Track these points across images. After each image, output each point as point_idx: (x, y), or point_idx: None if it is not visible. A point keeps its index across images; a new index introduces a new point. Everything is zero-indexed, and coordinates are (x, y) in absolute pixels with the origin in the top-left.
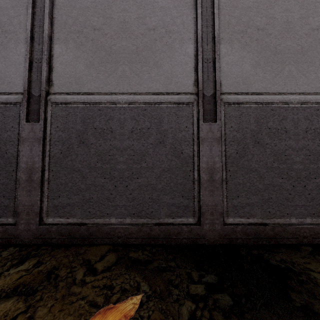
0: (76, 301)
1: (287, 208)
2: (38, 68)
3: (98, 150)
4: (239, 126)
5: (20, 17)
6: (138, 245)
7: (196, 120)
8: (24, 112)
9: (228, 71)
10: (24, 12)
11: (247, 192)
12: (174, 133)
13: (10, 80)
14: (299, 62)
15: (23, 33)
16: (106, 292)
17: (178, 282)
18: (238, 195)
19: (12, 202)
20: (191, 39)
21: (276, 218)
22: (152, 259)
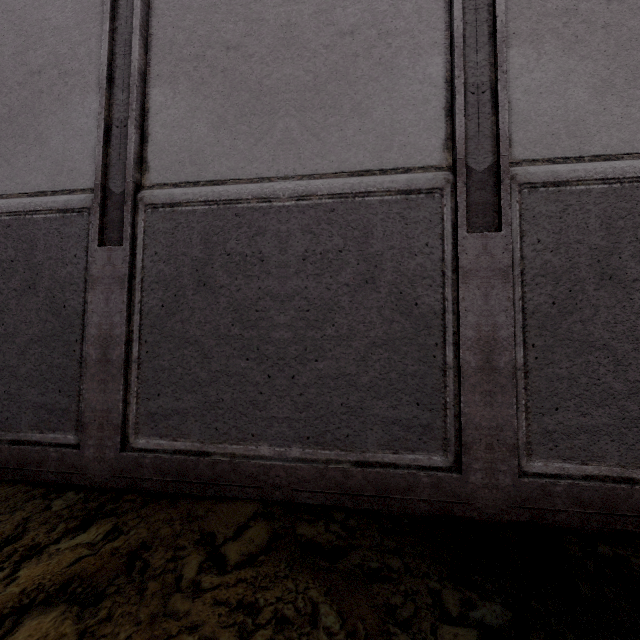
0: (176, 635)
1: None
2: (121, 138)
3: (234, 299)
4: (560, 239)
5: (91, 42)
6: (318, 507)
7: (451, 228)
8: (96, 227)
9: (530, 110)
10: (98, 31)
11: (580, 400)
12: (399, 260)
13: (72, 165)
14: None
15: (95, 73)
16: (243, 621)
17: (410, 616)
18: (558, 406)
19: (74, 403)
20: (437, 44)
21: None
22: (347, 545)
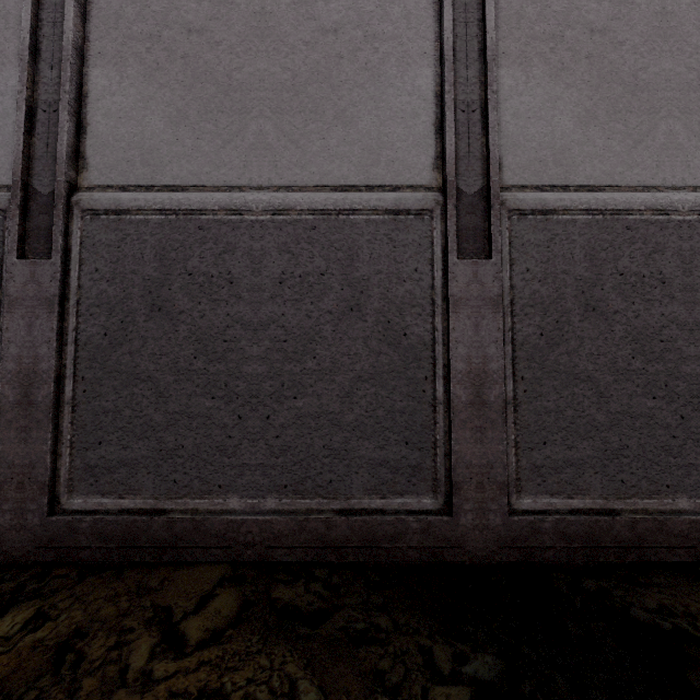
0: None
1: (666, 471)
2: (49, 125)
3: (197, 327)
4: (547, 269)
5: (8, 2)
6: (297, 565)
7: (441, 253)
8: (14, 234)
9: (519, 134)
10: None
11: (567, 433)
12: (386, 286)
13: None
14: (693, 112)
15: (14, 41)
16: None
17: (400, 680)
18: (545, 440)
19: None
20: (427, 54)
21: (640, 498)
22: (330, 606)
